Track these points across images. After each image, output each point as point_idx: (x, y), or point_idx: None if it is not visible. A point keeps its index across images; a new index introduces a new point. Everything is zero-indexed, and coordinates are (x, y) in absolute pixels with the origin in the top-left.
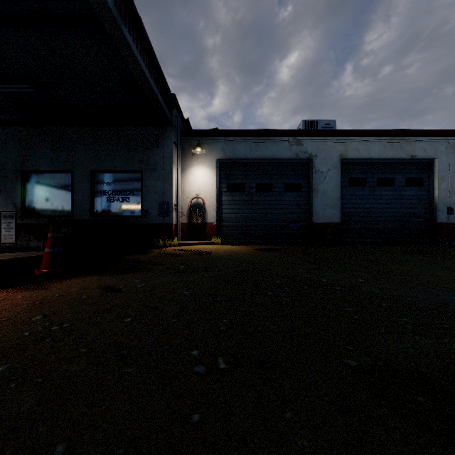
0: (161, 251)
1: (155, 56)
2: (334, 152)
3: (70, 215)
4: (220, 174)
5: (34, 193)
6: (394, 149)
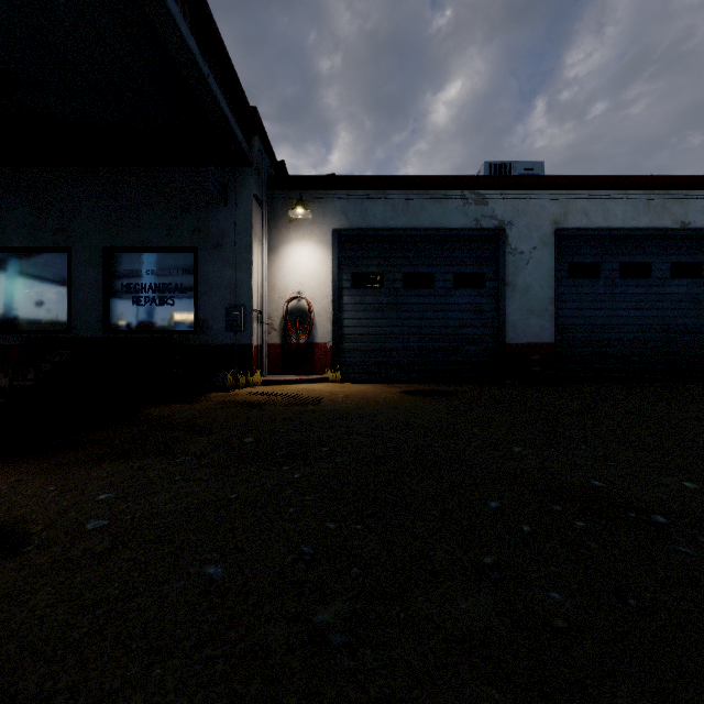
0: (226, 396)
1: (210, 15)
2: (544, 217)
3: (64, 330)
4: (338, 256)
5: None
6: (652, 212)
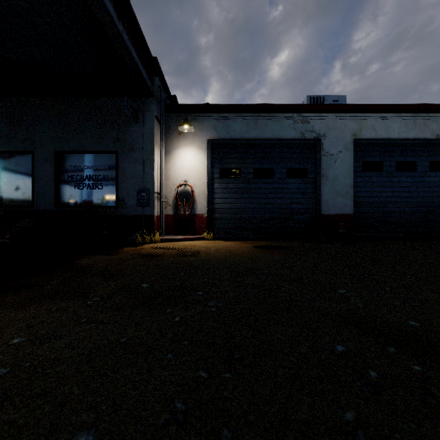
0: (135, 250)
1: None
2: (346, 131)
3: (29, 205)
4: (211, 157)
5: None
6: (417, 128)
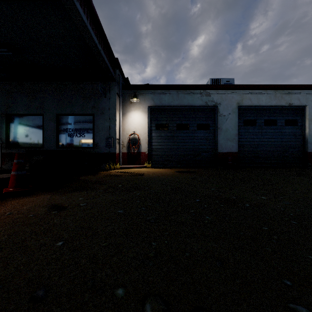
0: (107, 173)
1: (102, 27)
2: (233, 101)
3: (41, 147)
4: (150, 117)
5: (15, 130)
6: (277, 99)
